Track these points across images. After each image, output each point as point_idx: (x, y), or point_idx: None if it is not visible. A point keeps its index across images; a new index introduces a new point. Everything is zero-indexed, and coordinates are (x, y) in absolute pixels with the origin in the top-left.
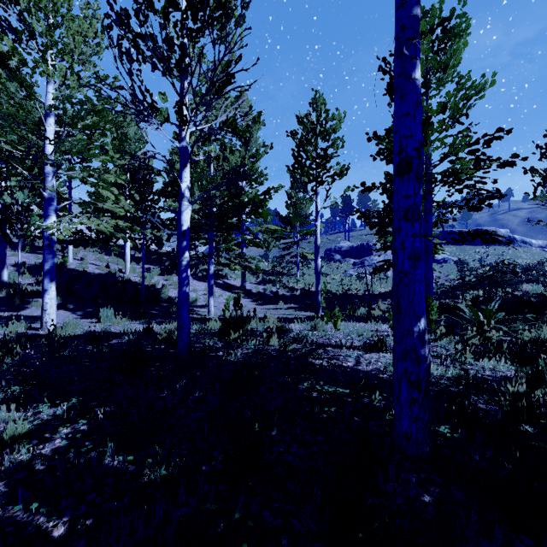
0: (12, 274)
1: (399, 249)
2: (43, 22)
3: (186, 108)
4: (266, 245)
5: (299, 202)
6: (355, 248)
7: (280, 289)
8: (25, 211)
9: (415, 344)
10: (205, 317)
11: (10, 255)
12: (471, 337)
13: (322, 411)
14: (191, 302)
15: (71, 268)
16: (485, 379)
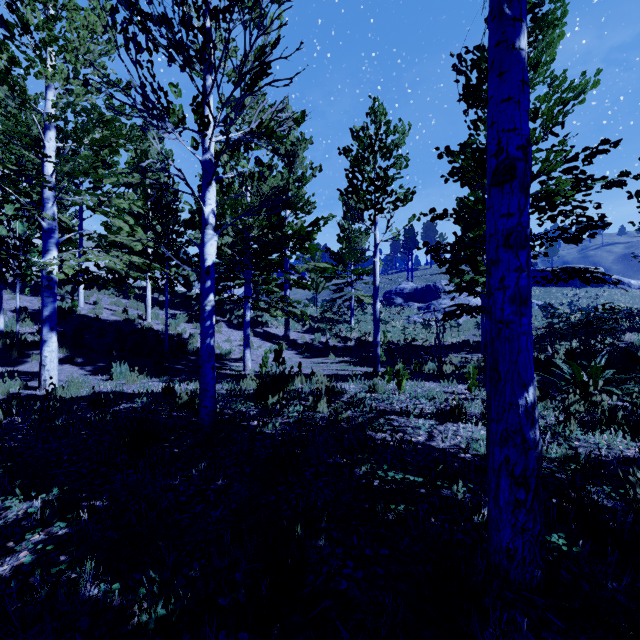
0: (10, 322)
1: (497, 289)
2: (39, 12)
3: (209, 108)
4: (314, 287)
5: (353, 236)
6: (419, 290)
7: (331, 339)
8: (23, 245)
9: (521, 424)
10: (240, 373)
11: (10, 298)
12: (573, 402)
13: (387, 510)
14: (223, 355)
15: (81, 314)
16: (601, 461)
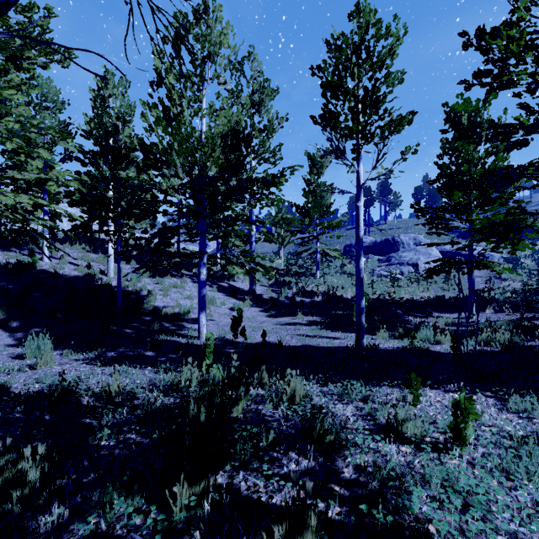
0: None
1: None
2: None
3: None
4: (280, 241)
5: (319, 189)
6: (378, 243)
7: (297, 293)
8: None
9: None
10: (192, 343)
11: None
12: None
13: None
14: (182, 315)
15: (42, 270)
16: None
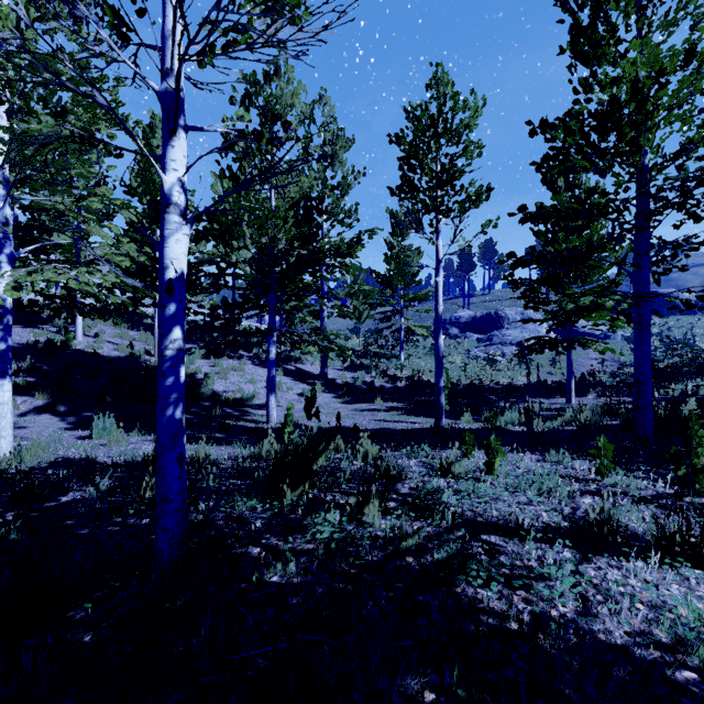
0: None
1: None
2: None
3: None
4: (356, 315)
5: (403, 255)
6: (478, 319)
7: (377, 378)
8: None
9: None
10: (261, 427)
11: None
12: None
13: None
14: (245, 400)
15: (77, 349)
16: None
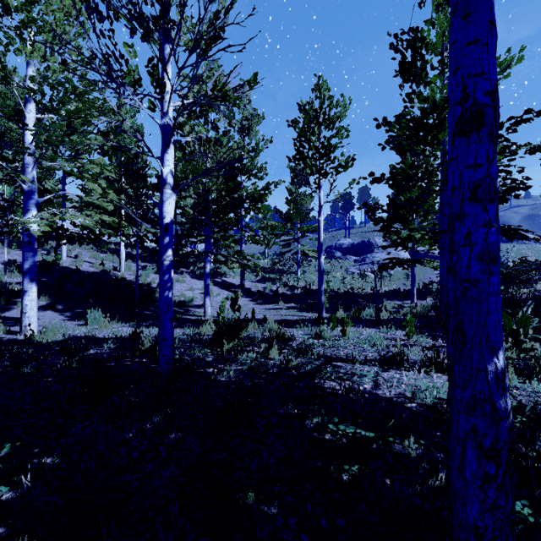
0: None
1: (462, 246)
2: None
3: (166, 73)
4: (266, 242)
5: (300, 198)
6: (356, 245)
7: (280, 287)
8: (10, 206)
9: (491, 391)
10: (201, 319)
11: (2, 252)
12: (505, 349)
13: (341, 470)
14: (187, 302)
15: (64, 266)
16: None
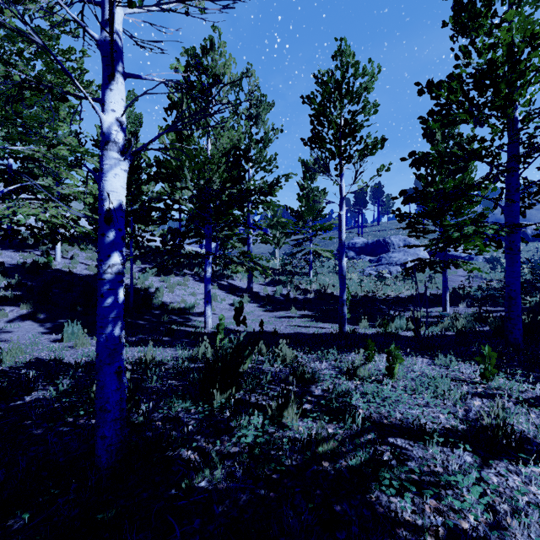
0: None
1: None
2: None
3: None
4: (275, 242)
5: (312, 194)
6: (370, 244)
7: (292, 291)
8: None
9: None
10: (200, 331)
11: None
12: None
13: None
14: (187, 309)
15: (56, 269)
16: None
